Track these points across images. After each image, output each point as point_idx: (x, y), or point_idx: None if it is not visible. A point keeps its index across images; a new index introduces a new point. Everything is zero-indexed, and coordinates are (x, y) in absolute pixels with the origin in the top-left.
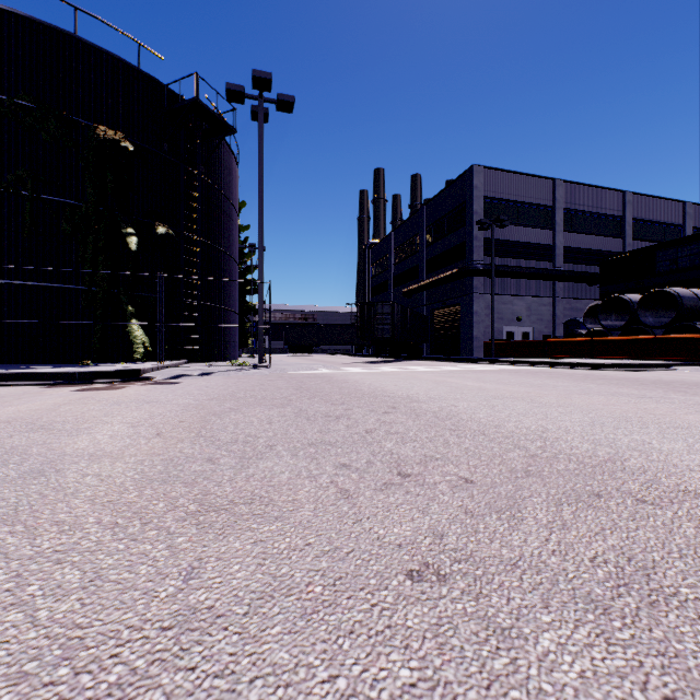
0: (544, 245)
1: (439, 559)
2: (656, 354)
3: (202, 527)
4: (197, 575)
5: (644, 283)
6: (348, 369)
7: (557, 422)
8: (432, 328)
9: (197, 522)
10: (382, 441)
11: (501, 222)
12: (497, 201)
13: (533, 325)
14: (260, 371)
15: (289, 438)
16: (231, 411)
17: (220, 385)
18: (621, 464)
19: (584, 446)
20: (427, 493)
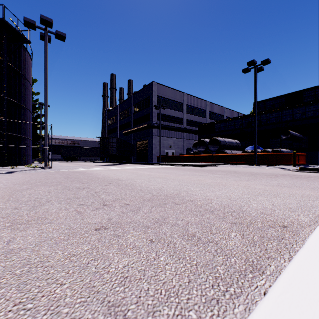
0: (179, 118)
1: (107, 224)
2: (213, 161)
3: (14, 229)
4: (12, 242)
5: (211, 135)
6: (94, 168)
7: (168, 185)
8: (136, 150)
9: (11, 228)
10: (100, 195)
11: (163, 107)
12: (162, 98)
13: (175, 149)
14: (46, 170)
15: (58, 197)
16: (27, 189)
17: (20, 177)
18: (178, 195)
19: (171, 191)
20: (111, 209)
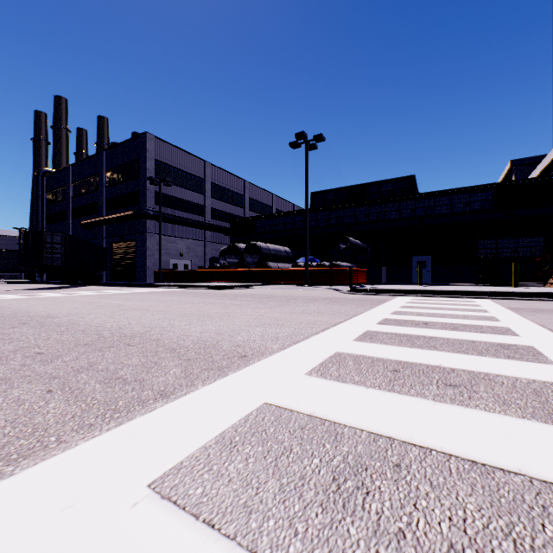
0: (198, 204)
1: None
2: (250, 279)
3: None
4: None
5: (251, 238)
6: (2, 296)
7: (142, 320)
8: (112, 258)
9: None
10: None
11: (167, 182)
12: (165, 165)
13: (191, 259)
14: None
15: None
16: None
17: None
18: (145, 334)
19: (138, 329)
20: (2, 363)
